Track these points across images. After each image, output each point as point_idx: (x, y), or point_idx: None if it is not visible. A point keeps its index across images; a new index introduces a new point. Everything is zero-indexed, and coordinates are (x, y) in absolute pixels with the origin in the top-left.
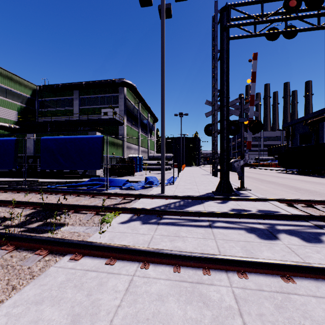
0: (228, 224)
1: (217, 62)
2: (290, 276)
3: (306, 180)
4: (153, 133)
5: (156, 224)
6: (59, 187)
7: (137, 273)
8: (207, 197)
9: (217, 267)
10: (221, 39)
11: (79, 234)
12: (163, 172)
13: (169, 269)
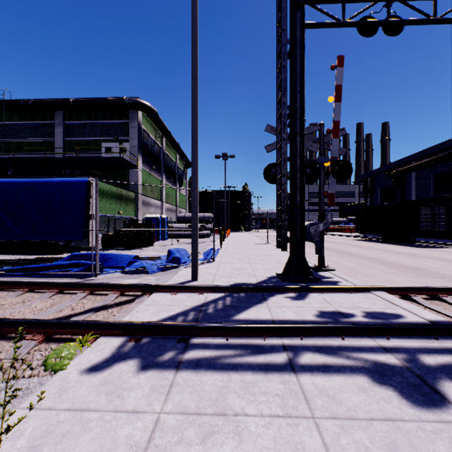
0: (327, 357)
1: (286, 59)
2: None
3: (396, 250)
4: (184, 183)
5: (172, 367)
6: (3, 272)
7: None
8: (272, 288)
9: None
10: (291, 23)
11: None
12: (196, 243)
13: None
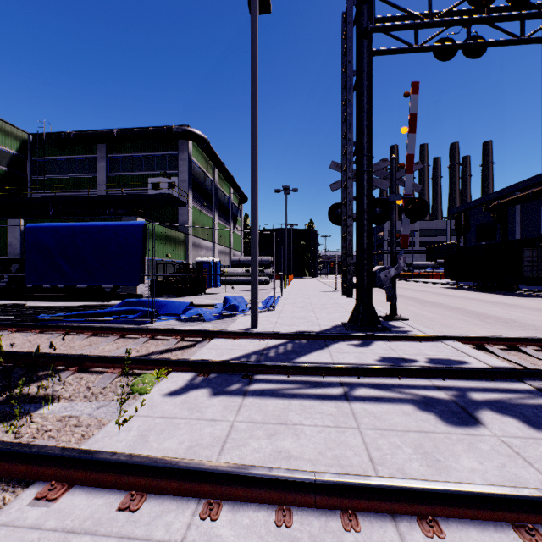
0: (380, 392)
1: (352, 92)
2: (533, 524)
3: (491, 300)
4: (239, 221)
5: (240, 394)
6: (61, 318)
7: (191, 534)
8: (335, 335)
9: (372, 506)
10: (358, 52)
11: (80, 422)
12: (256, 289)
13: (266, 519)
